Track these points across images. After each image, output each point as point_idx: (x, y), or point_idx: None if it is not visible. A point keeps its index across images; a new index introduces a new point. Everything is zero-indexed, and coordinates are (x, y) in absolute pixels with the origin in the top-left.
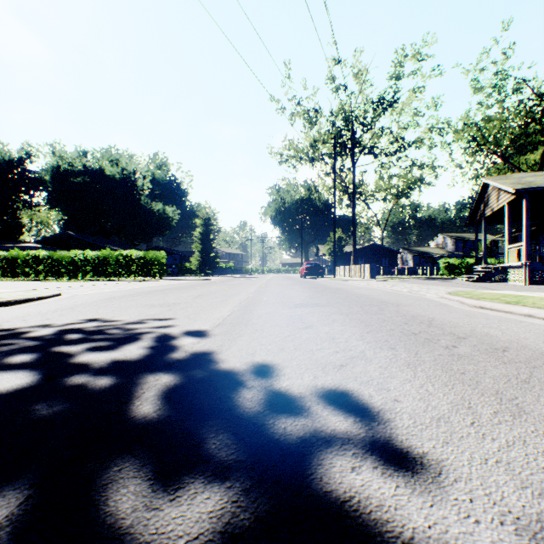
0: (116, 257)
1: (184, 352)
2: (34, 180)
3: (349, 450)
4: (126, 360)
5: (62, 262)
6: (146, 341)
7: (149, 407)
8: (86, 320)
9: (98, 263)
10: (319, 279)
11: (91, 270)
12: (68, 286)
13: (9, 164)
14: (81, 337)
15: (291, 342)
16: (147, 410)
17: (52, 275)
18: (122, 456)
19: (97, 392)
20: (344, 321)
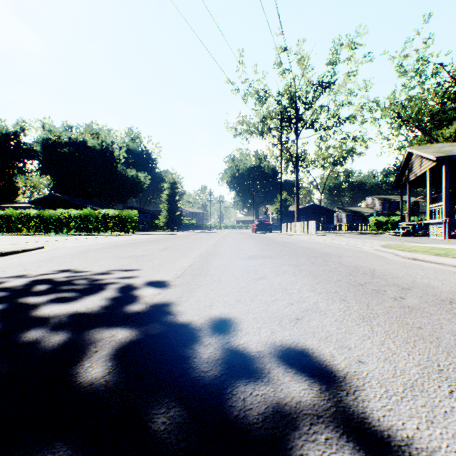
0: (96, 215)
1: (145, 304)
2: (27, 150)
3: (321, 434)
4: (86, 313)
5: (50, 219)
6: (110, 292)
7: (98, 370)
8: (59, 271)
9: (80, 221)
10: (268, 234)
11: (74, 226)
12: (53, 239)
13: (6, 137)
14: (49, 288)
15: (247, 294)
16: (95, 375)
17: (41, 231)
18: (53, 443)
19: (48, 350)
20: (294, 272)
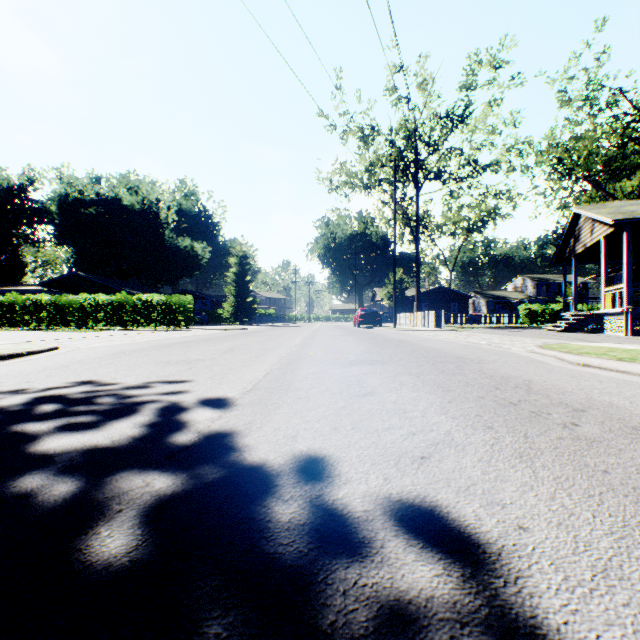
0: (134, 303)
1: (197, 434)
2: (38, 211)
3: None
4: (110, 448)
5: (69, 308)
6: (148, 415)
7: (120, 543)
8: (77, 384)
9: (111, 310)
10: (376, 328)
11: (103, 318)
12: (73, 337)
13: (8, 192)
14: (60, 410)
15: (348, 418)
16: (115, 551)
17: (56, 324)
18: None
19: (47, 509)
20: (415, 385)
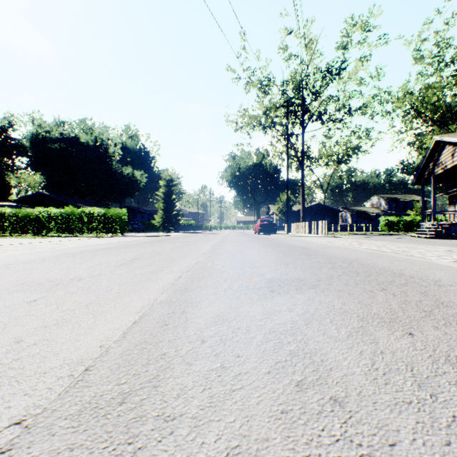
0: (79, 214)
1: None
2: (15, 146)
3: None
4: None
5: (27, 219)
6: None
7: None
8: None
9: (61, 220)
10: (272, 235)
11: (54, 227)
12: (12, 243)
13: None
14: None
15: None
16: None
17: (17, 232)
18: None
19: None
20: None
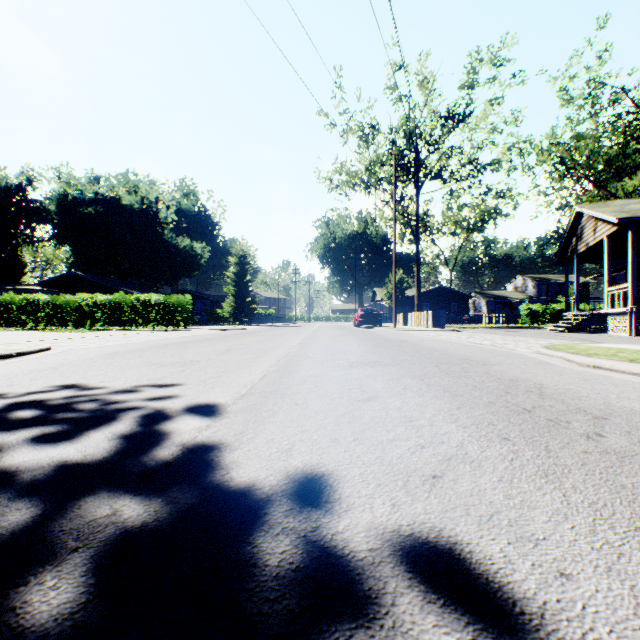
0: (132, 303)
1: (181, 446)
2: (36, 211)
3: None
4: (80, 465)
5: (66, 308)
6: (130, 424)
7: (65, 598)
8: (61, 388)
9: (109, 310)
10: (376, 328)
11: (101, 318)
12: (69, 337)
13: (7, 191)
14: (35, 417)
15: (349, 427)
16: (56, 611)
17: (54, 324)
18: None
19: None
20: (420, 389)
